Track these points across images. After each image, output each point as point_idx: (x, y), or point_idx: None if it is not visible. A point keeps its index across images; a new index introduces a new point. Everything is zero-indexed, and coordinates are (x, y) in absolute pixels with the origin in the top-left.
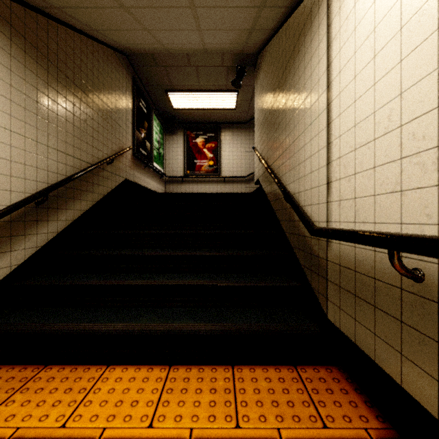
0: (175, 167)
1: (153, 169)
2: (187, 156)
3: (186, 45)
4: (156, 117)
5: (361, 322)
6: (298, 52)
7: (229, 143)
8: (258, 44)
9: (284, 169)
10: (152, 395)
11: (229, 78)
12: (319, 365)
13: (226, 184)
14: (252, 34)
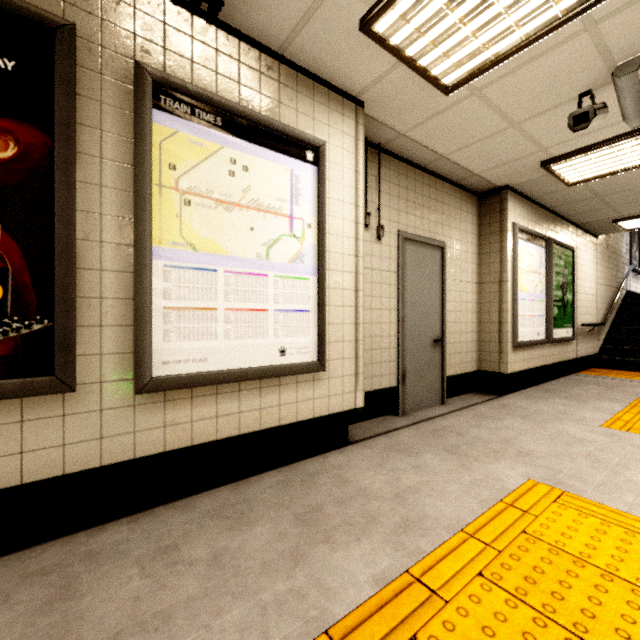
0: None
1: (639, 273)
2: None
3: None
4: None
5: None
6: None
7: None
8: None
9: None
10: None
11: None
12: None
13: None
14: None
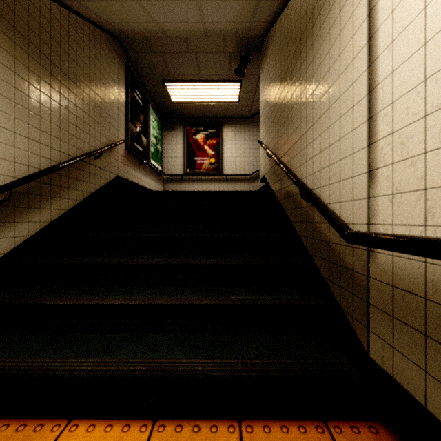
0: (174, 165)
1: (150, 166)
2: (187, 153)
3: (184, 24)
4: (153, 111)
5: (440, 380)
6: (320, 12)
7: (231, 140)
8: (265, 22)
9: (298, 160)
10: None
11: (232, 66)
12: (357, 419)
13: (228, 183)
14: (258, 7)
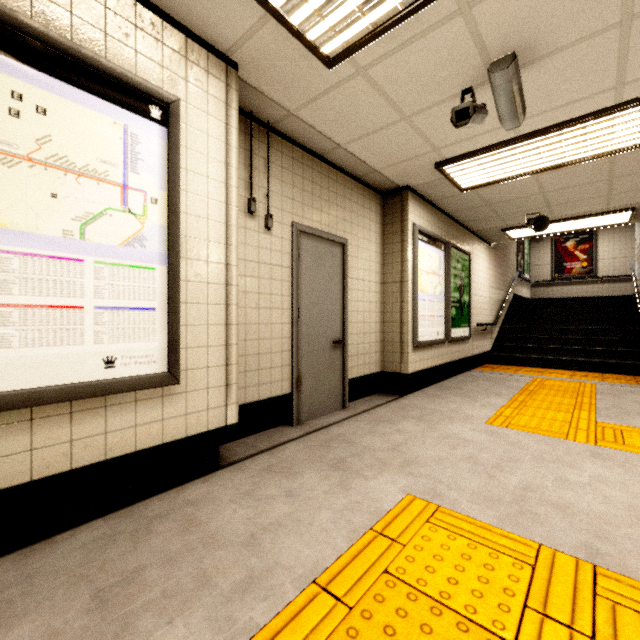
0: (540, 272)
1: (524, 279)
2: (555, 260)
3: None
4: None
5: None
6: None
7: (608, 242)
8: None
9: None
10: (569, 372)
11: None
12: None
13: (604, 284)
14: None
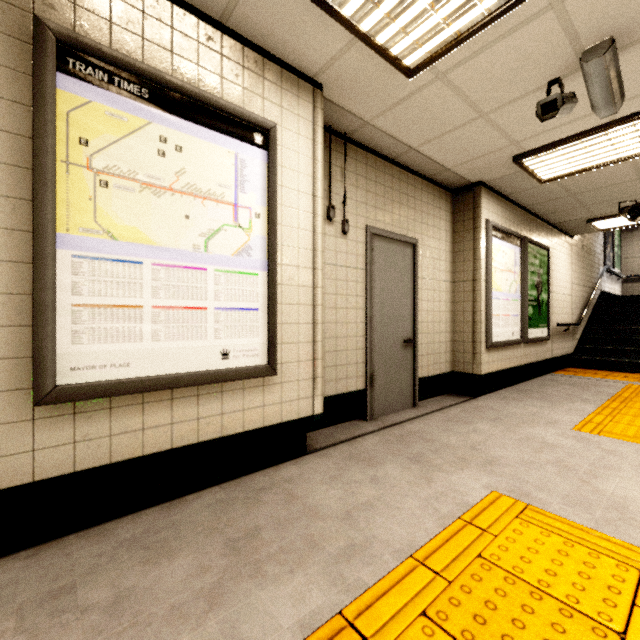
0: (635, 265)
1: (614, 274)
2: None
3: None
4: None
5: None
6: None
7: None
8: None
9: None
10: None
11: None
12: None
13: None
14: None
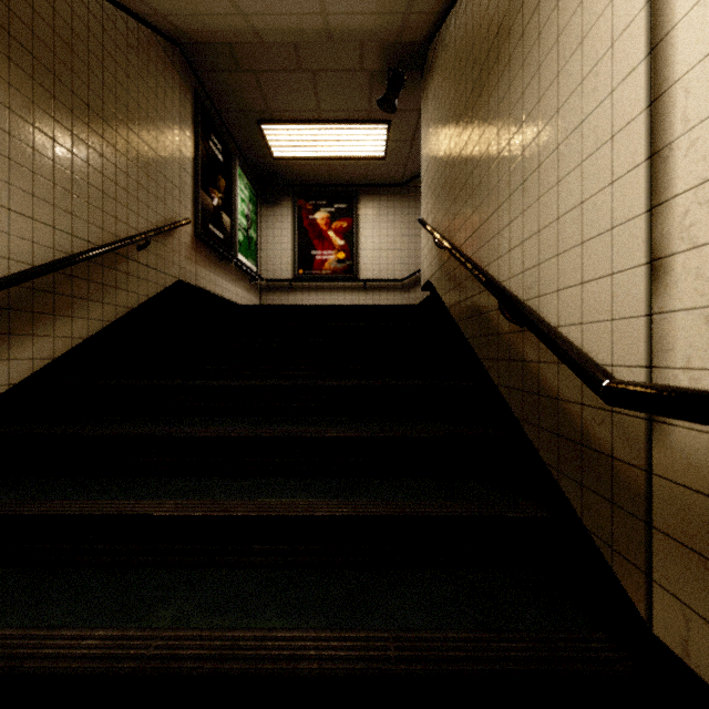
0: (277, 263)
1: (238, 264)
2: (299, 243)
3: (292, 19)
4: (242, 173)
5: None
6: None
7: (373, 221)
8: (431, 14)
9: (494, 249)
10: None
11: (374, 96)
12: None
13: (368, 292)
14: None
